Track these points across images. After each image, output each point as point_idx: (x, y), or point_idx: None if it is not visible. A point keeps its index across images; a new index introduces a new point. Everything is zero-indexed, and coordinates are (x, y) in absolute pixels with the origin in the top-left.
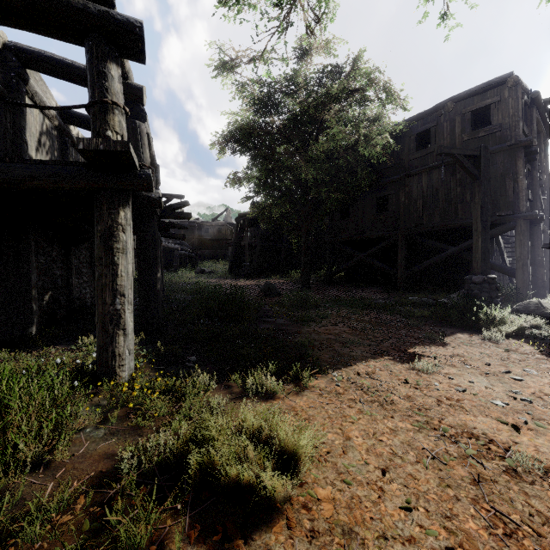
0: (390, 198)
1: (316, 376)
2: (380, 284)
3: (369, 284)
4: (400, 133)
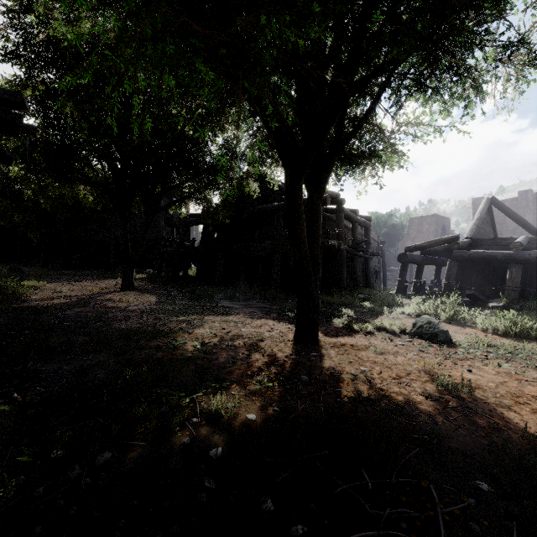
0: (107, 218)
1: (49, 283)
2: (103, 268)
3: (95, 268)
4: (113, 183)
